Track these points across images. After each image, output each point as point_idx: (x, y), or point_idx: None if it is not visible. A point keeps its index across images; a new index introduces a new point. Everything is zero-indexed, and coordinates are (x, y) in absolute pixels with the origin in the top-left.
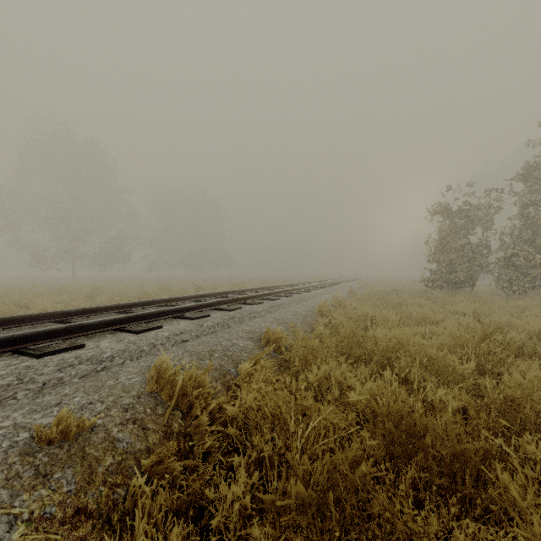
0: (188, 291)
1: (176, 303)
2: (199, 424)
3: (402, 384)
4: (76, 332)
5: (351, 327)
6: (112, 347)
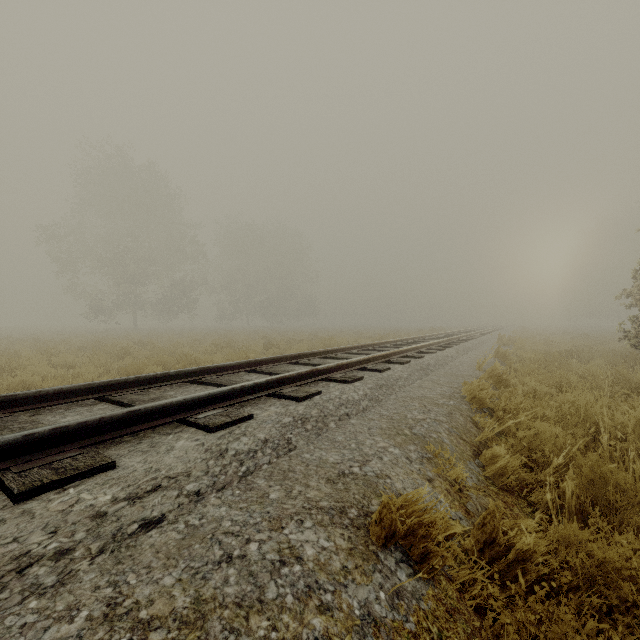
0: (252, 349)
1: (211, 376)
2: None
3: None
4: None
5: (605, 471)
6: None
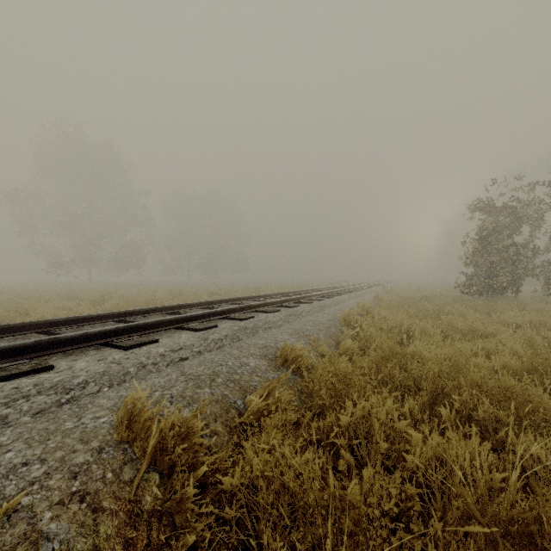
0: (200, 296)
1: (182, 310)
2: (182, 499)
3: (465, 424)
4: (49, 348)
5: (386, 342)
6: (88, 369)
